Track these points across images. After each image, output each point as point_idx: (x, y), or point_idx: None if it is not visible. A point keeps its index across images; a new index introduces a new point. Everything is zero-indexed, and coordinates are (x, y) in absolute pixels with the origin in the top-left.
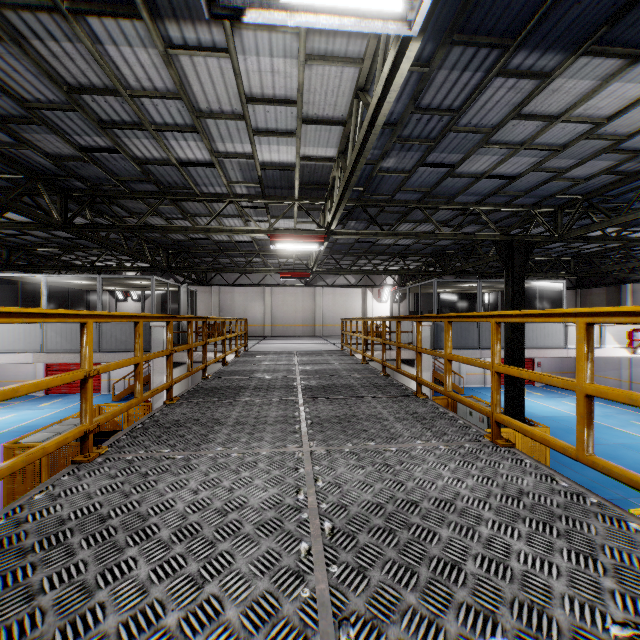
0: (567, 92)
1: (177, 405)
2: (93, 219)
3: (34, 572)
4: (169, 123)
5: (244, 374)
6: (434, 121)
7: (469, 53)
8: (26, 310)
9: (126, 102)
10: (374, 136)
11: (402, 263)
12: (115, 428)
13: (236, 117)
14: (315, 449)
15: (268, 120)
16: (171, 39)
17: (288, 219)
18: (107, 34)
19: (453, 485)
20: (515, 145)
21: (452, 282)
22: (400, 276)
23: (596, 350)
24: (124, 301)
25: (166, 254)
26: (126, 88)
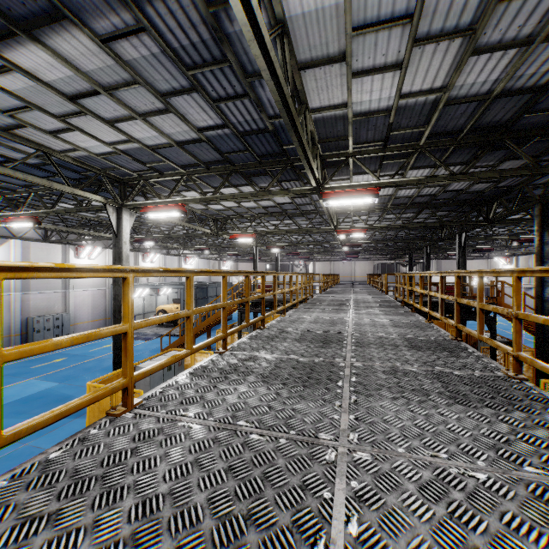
0: None
1: None
2: None
3: None
4: None
5: None
6: None
7: None
8: None
9: None
10: None
11: None
12: None
13: None
14: None
15: None
16: None
17: None
18: None
19: None
20: None
21: None
22: None
23: None
24: None
25: None
26: None
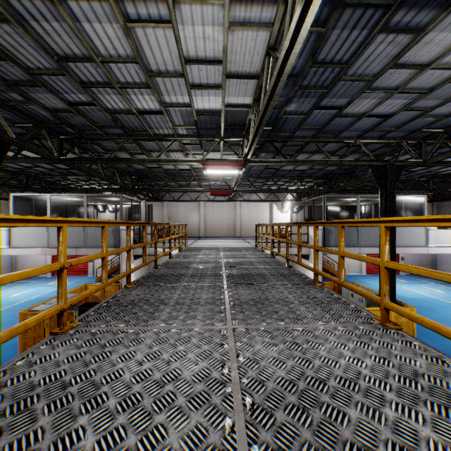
0: (436, 44)
1: (134, 288)
2: (80, 155)
3: (0, 437)
4: (130, 82)
5: (184, 264)
6: (327, 73)
7: (358, 14)
8: (9, 216)
9: (99, 67)
10: (282, 82)
11: (299, 184)
12: (96, 301)
13: (178, 75)
14: (237, 327)
15: (201, 77)
16: (129, 15)
17: (216, 152)
18: (83, 14)
19: (354, 364)
20: (391, 90)
21: (337, 197)
22: (297, 193)
23: (450, 248)
24: (103, 212)
25: (131, 179)
26: (98, 56)
